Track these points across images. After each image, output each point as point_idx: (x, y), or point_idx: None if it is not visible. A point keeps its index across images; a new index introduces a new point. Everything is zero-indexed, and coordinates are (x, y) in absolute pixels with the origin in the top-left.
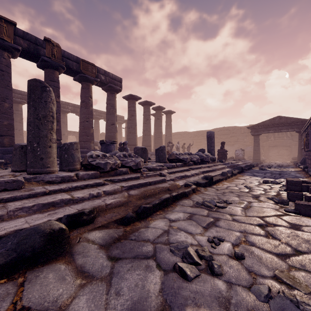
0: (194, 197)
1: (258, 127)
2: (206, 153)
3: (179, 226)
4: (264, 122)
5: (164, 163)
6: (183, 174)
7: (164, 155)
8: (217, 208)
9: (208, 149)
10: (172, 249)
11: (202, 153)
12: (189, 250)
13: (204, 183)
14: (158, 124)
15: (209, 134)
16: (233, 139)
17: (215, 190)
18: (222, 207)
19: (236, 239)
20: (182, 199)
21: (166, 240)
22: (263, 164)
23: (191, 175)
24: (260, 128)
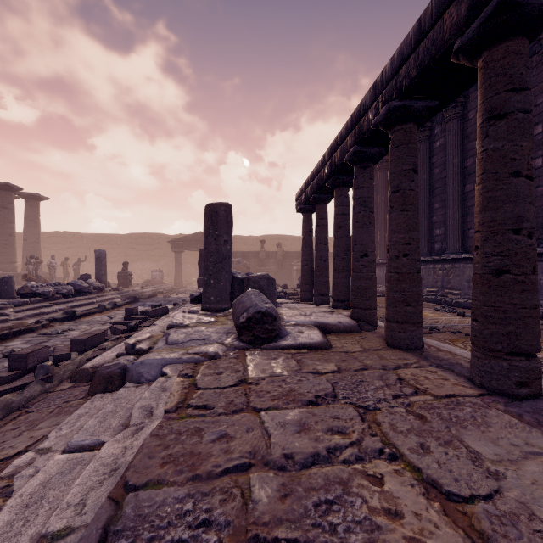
0: (42, 331)
1: (179, 242)
2: (90, 281)
3: (14, 347)
4: (187, 237)
5: (12, 299)
6: (38, 312)
7: (12, 289)
8: (59, 334)
9: (97, 274)
10: (4, 353)
11: (81, 281)
12: (15, 349)
13: (62, 318)
14: (4, 218)
15: (99, 254)
16: (158, 253)
17: (72, 324)
18: (63, 333)
19: (55, 344)
20: (27, 334)
21: (0, 353)
22: (179, 290)
23: (52, 311)
24: (182, 244)
